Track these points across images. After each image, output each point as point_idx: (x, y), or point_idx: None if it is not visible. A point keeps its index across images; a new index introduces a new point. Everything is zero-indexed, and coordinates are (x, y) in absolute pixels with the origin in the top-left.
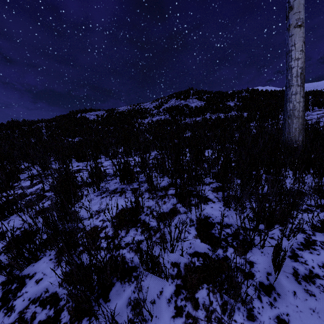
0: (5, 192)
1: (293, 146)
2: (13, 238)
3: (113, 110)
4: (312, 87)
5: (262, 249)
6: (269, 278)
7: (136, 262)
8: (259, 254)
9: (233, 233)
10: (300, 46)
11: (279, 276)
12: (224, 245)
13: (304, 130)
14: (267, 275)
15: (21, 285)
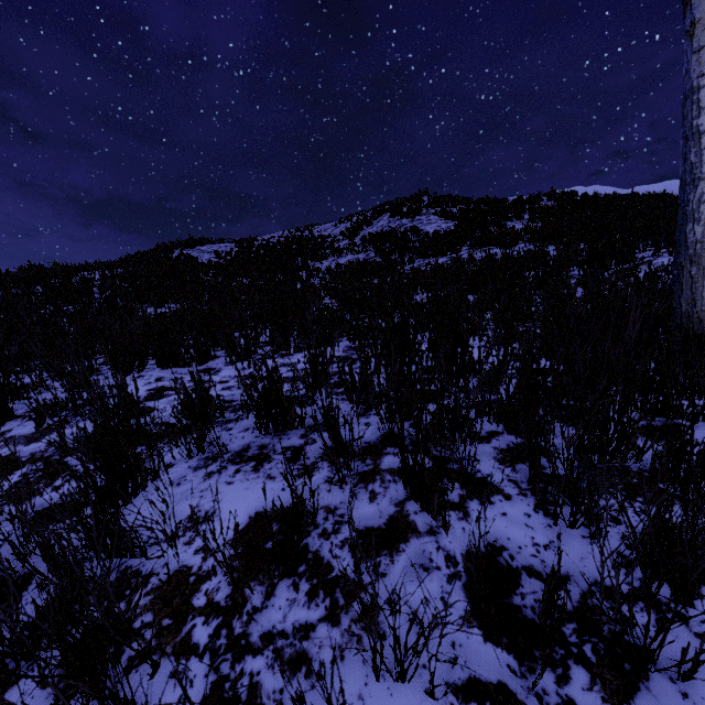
0: None
1: None
2: None
3: (251, 241)
4: None
5: (683, 683)
6: None
7: None
8: (679, 702)
9: (578, 607)
10: None
11: None
12: (556, 654)
13: None
14: None
15: None
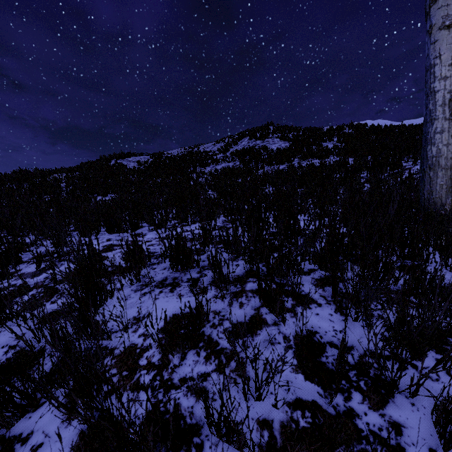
0: None
1: (442, 214)
2: None
3: (160, 155)
4: None
5: (412, 398)
6: None
7: (199, 416)
8: (409, 408)
9: (357, 362)
10: (449, 58)
11: None
12: (345, 386)
13: None
14: None
15: None
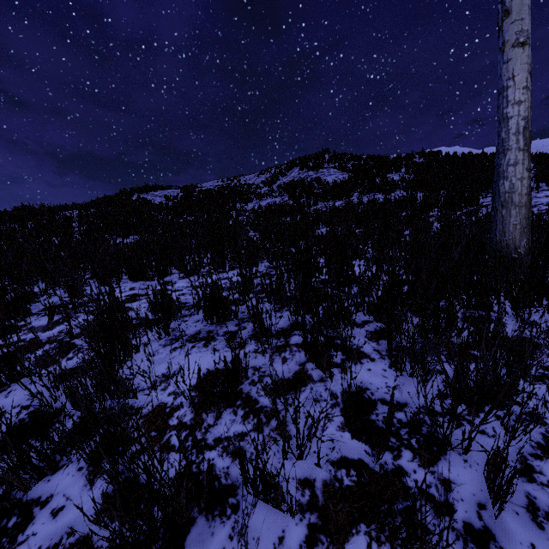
0: (3, 340)
1: (513, 258)
2: (12, 433)
3: (193, 188)
4: (534, 149)
5: (465, 455)
6: (483, 515)
7: (235, 477)
8: (461, 464)
9: (410, 420)
10: (523, 79)
11: (501, 512)
12: (395, 444)
13: (529, 228)
14: (477, 509)
15: (24, 519)
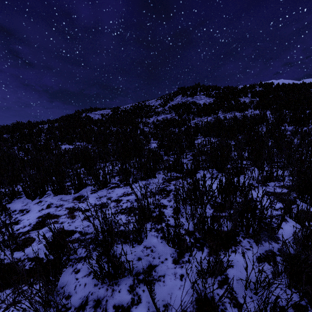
0: None
1: None
2: None
3: (118, 109)
4: None
5: None
6: None
7: None
8: None
9: None
10: None
11: None
12: None
13: None
14: None
15: None
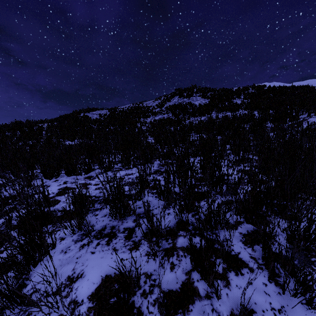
0: None
1: None
2: None
3: (115, 109)
4: None
5: None
6: None
7: None
8: None
9: None
10: None
11: None
12: None
13: None
14: None
15: None
